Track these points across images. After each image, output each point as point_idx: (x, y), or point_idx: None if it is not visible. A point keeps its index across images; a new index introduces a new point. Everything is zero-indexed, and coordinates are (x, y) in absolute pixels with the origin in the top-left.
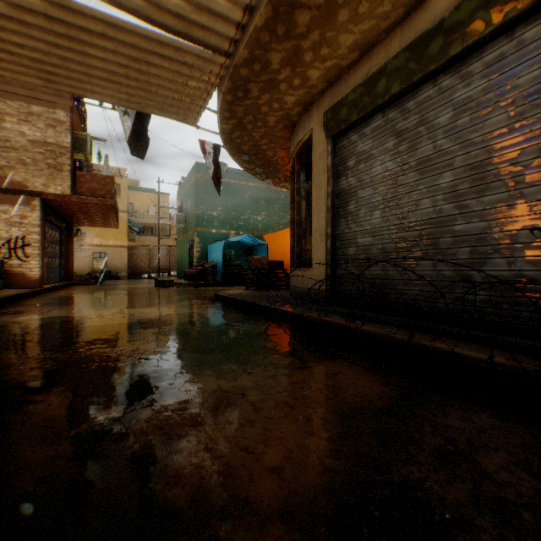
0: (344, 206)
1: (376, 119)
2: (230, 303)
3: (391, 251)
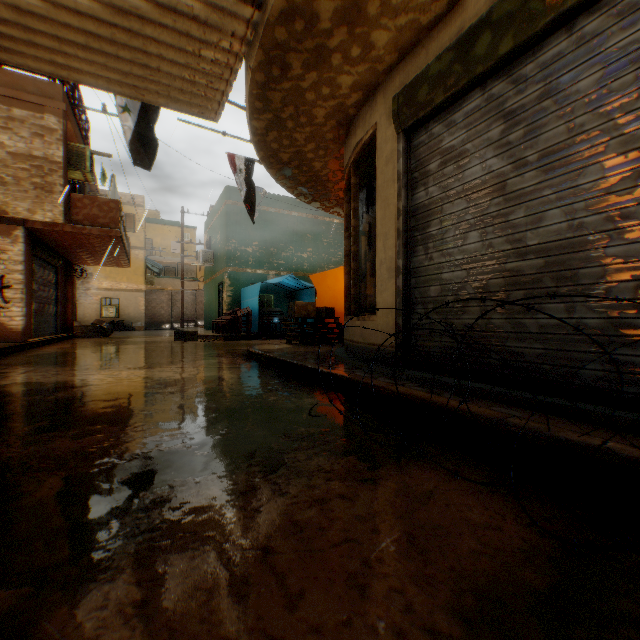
0: (422, 228)
1: (472, 99)
2: (265, 362)
3: (497, 290)
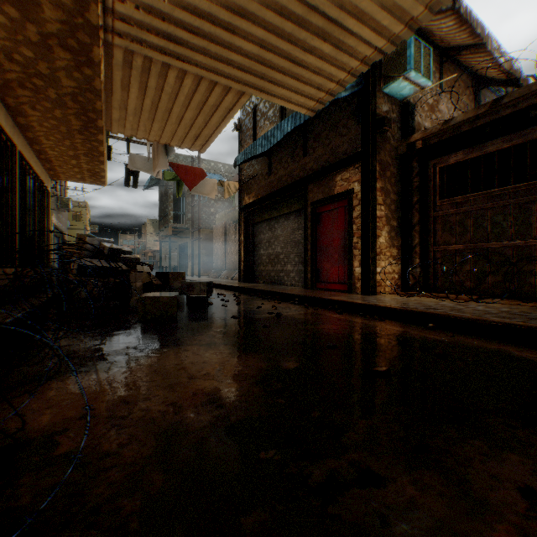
0: None
1: None
2: None
3: None
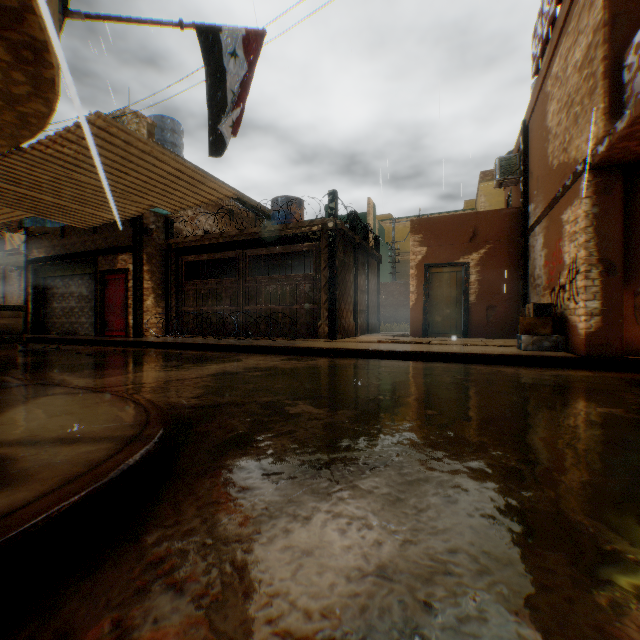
0: None
1: None
2: None
3: None
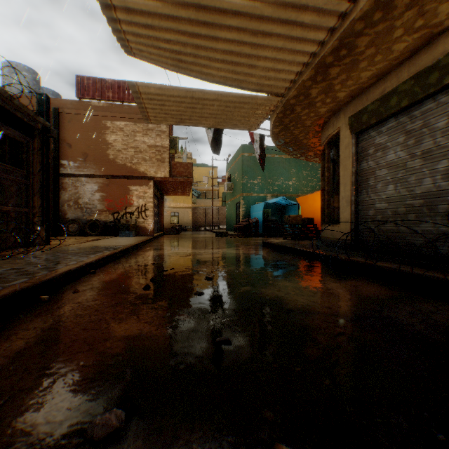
0: (364, 181)
1: (389, 121)
2: (275, 248)
3: (401, 213)
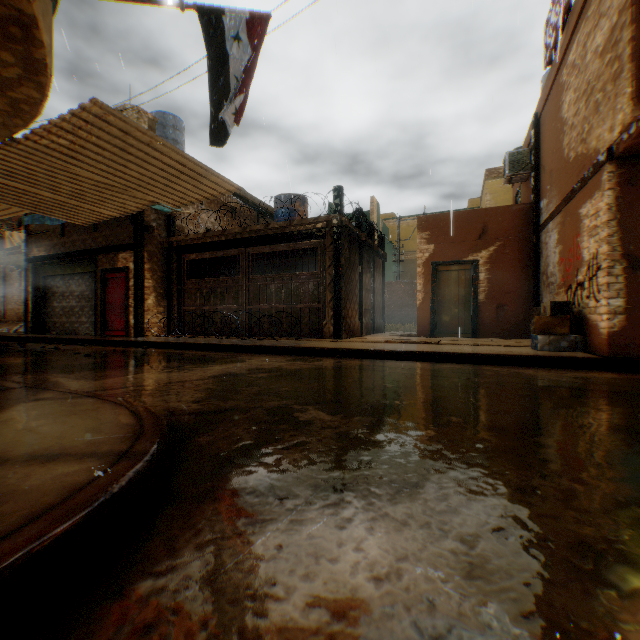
0: None
1: None
2: None
3: None
